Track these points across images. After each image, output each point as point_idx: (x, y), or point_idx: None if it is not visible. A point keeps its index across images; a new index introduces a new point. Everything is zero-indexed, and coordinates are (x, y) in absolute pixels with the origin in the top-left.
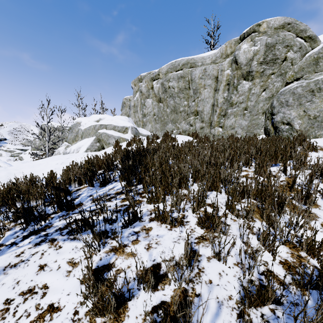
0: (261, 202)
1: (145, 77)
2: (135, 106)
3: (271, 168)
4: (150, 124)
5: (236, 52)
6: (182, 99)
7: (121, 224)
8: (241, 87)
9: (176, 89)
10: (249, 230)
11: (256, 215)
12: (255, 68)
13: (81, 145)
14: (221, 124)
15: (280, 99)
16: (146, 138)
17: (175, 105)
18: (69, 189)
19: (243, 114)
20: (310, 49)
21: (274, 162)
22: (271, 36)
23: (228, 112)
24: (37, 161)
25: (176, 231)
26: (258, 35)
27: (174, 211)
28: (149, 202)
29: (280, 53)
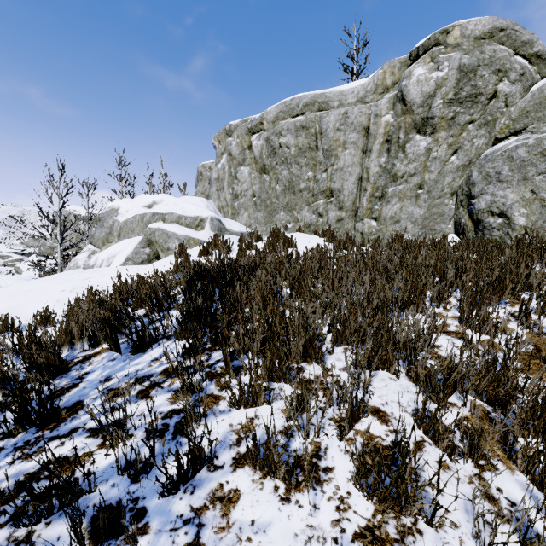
0: (503, 414)
1: (238, 128)
2: (219, 179)
3: (490, 309)
4: (245, 212)
5: (404, 82)
6: (305, 167)
7: (161, 478)
8: (412, 145)
9: (294, 149)
10: (490, 505)
11: (492, 448)
12: (439, 112)
13: (116, 251)
14: (375, 213)
15: (485, 168)
16: (237, 239)
17: (291, 178)
18: (69, 354)
19: (416, 195)
20: (538, 77)
21: (497, 298)
22: (469, 52)
23: (388, 191)
24: (28, 283)
25: (301, 507)
26: (445, 50)
27: (295, 430)
28: (236, 405)
29: (486, 84)
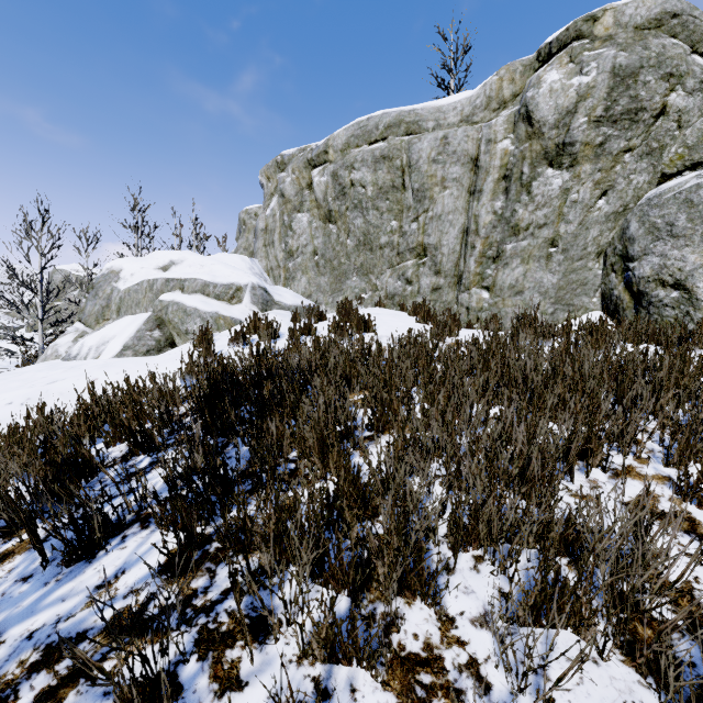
0: None
1: (293, 159)
2: (267, 230)
3: None
4: (304, 276)
5: (530, 93)
6: (387, 214)
7: None
8: (541, 184)
9: (371, 189)
10: None
11: None
12: (582, 135)
13: (110, 334)
14: (487, 281)
15: (649, 217)
16: (290, 316)
17: (367, 229)
18: None
19: (546, 255)
20: None
21: None
22: (628, 48)
23: (506, 249)
24: None
25: None
26: (591, 44)
27: None
28: None
29: (651, 95)
